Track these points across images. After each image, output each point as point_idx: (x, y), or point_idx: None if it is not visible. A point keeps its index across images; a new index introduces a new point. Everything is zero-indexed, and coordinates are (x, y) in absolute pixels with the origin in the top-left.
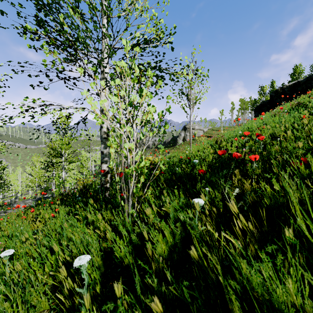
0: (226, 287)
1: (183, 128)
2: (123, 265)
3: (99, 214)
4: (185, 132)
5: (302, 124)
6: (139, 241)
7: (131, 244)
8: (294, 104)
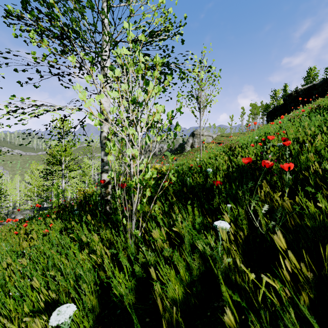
0: None
1: (191, 134)
2: (124, 305)
3: (95, 236)
4: (193, 138)
5: None
6: (144, 273)
7: (134, 277)
8: (314, 108)
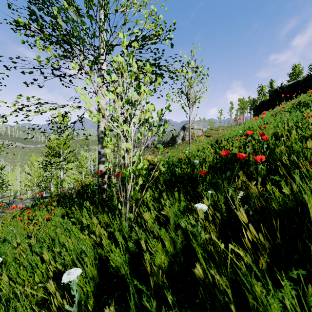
0: (235, 309)
1: (182, 128)
2: (120, 275)
3: (94, 219)
4: (184, 131)
5: (306, 123)
6: (136, 249)
7: (128, 252)
8: (295, 104)
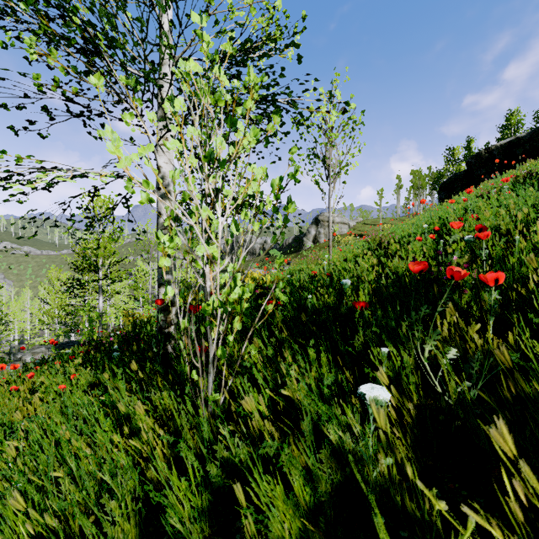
0: None
1: (313, 221)
2: None
3: (139, 406)
4: (317, 227)
5: None
6: (226, 479)
7: (208, 488)
8: (520, 176)
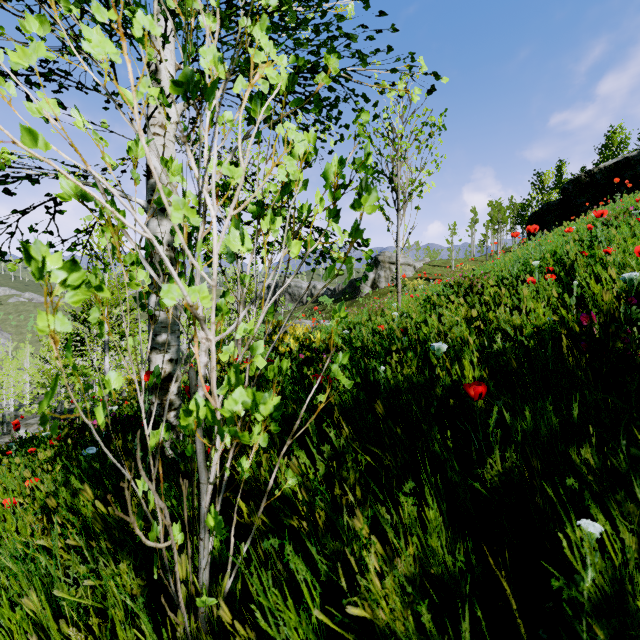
0: None
1: (372, 262)
2: None
3: (33, 638)
4: (377, 269)
5: None
6: None
7: None
8: None
